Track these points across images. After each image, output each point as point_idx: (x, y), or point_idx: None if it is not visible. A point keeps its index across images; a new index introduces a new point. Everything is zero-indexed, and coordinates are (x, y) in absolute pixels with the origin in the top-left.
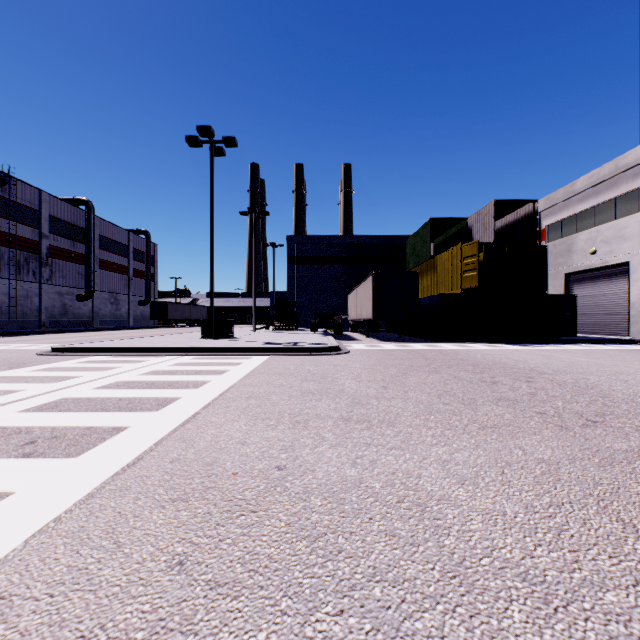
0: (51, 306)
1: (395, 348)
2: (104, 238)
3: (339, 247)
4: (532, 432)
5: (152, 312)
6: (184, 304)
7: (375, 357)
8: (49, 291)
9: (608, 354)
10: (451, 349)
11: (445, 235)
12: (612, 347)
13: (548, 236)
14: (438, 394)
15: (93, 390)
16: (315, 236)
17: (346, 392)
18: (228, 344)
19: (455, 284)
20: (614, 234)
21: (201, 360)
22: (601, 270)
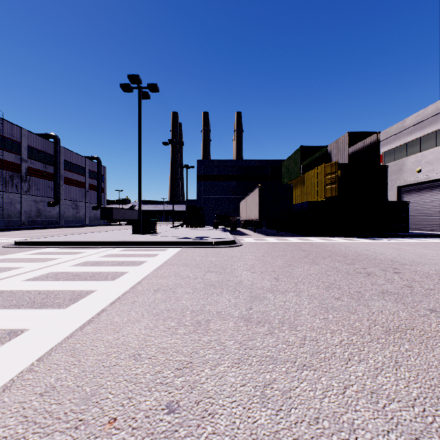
0: (29, 210)
1: (277, 241)
2: (67, 162)
3: (233, 168)
4: None
5: (102, 214)
6: (124, 209)
7: (263, 249)
8: (27, 199)
9: None
10: (319, 242)
11: (310, 159)
12: (439, 240)
13: (384, 159)
14: (325, 287)
15: (22, 282)
16: (216, 160)
17: (243, 284)
18: (150, 238)
19: (319, 194)
20: (435, 157)
21: (127, 252)
22: (425, 184)
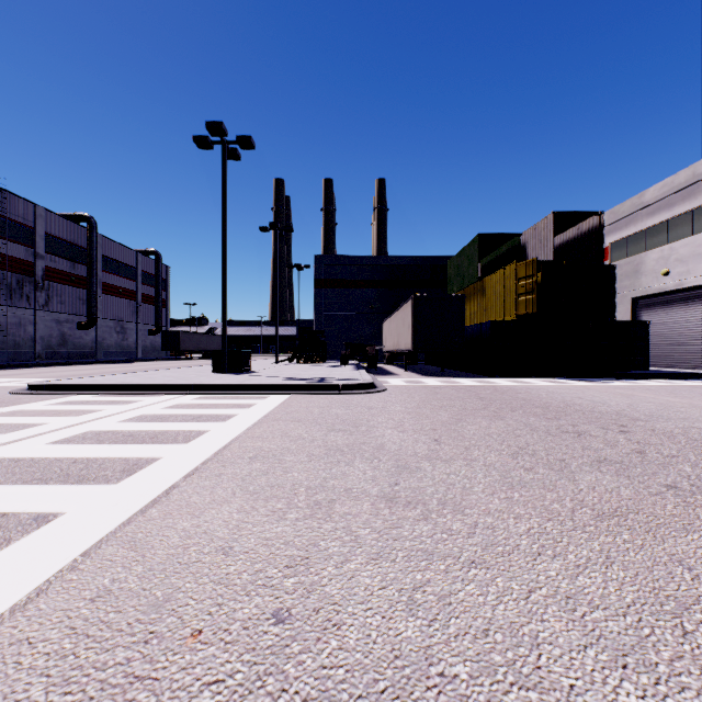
0: (48, 335)
1: (440, 384)
2: (109, 259)
3: (373, 269)
4: (680, 526)
5: (163, 342)
6: (199, 333)
7: (418, 396)
8: (45, 318)
9: (698, 392)
10: (507, 386)
11: (494, 254)
12: (696, 383)
13: (612, 255)
14: (512, 452)
15: (46, 446)
16: (346, 256)
17: (386, 449)
18: (241, 380)
19: (508, 309)
20: (691, 252)
21: (205, 400)
22: (675, 294)
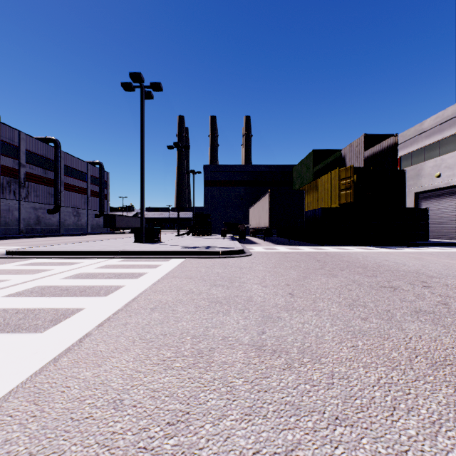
0: (27, 217)
1: (288, 251)
2: (68, 167)
3: (242, 174)
4: None
5: (104, 222)
6: (128, 216)
7: (274, 259)
8: (26, 206)
9: None
10: (334, 251)
11: (323, 163)
12: None
13: (401, 164)
14: (348, 304)
15: (1, 298)
16: (224, 165)
17: (254, 301)
18: (153, 248)
19: (333, 200)
20: (455, 161)
21: (126, 262)
22: (444, 189)
